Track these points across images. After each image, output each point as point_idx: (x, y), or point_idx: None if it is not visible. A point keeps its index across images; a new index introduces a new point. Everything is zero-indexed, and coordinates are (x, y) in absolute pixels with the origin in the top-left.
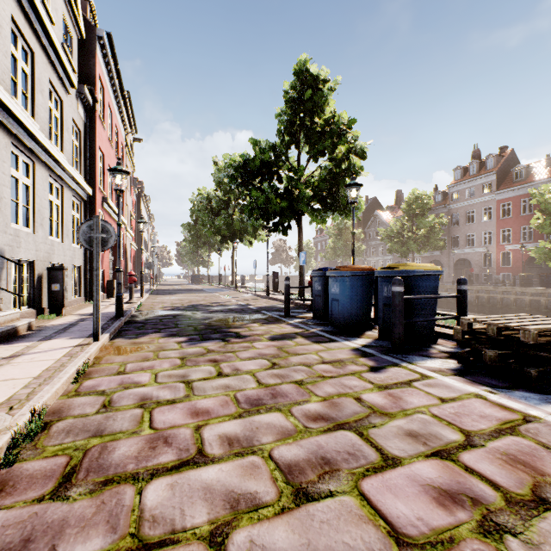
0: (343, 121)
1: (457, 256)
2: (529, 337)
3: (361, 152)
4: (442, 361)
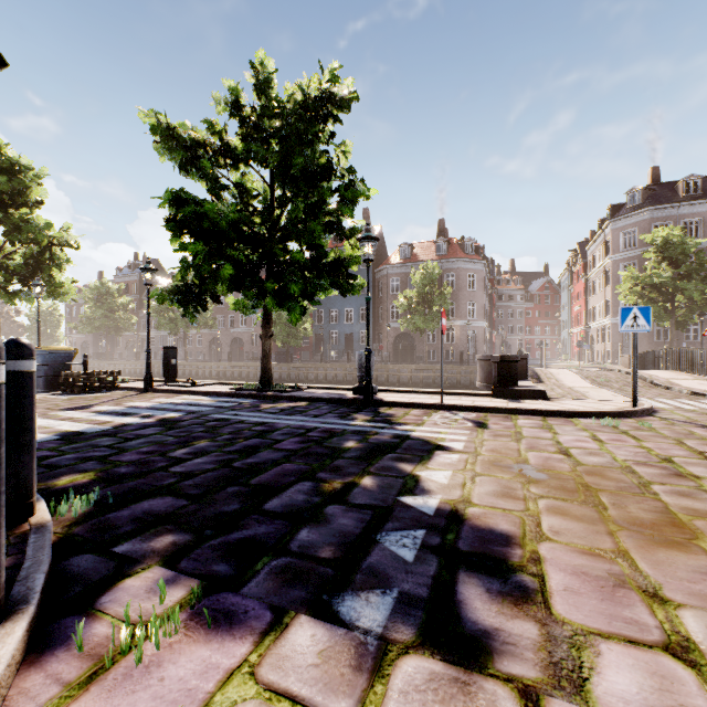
0: (40, 222)
1: (234, 334)
2: (76, 376)
3: (74, 243)
4: (55, 393)
